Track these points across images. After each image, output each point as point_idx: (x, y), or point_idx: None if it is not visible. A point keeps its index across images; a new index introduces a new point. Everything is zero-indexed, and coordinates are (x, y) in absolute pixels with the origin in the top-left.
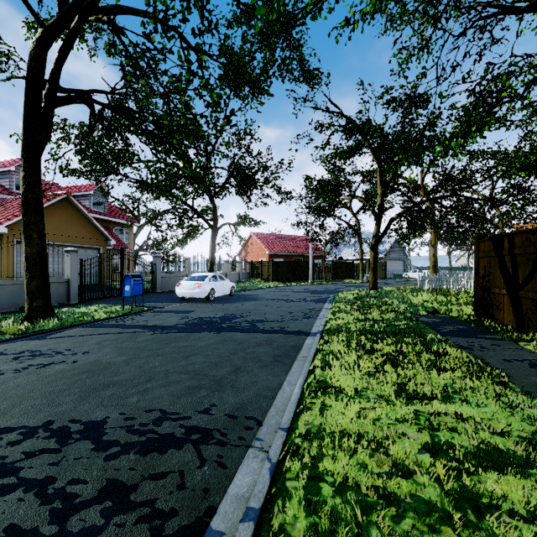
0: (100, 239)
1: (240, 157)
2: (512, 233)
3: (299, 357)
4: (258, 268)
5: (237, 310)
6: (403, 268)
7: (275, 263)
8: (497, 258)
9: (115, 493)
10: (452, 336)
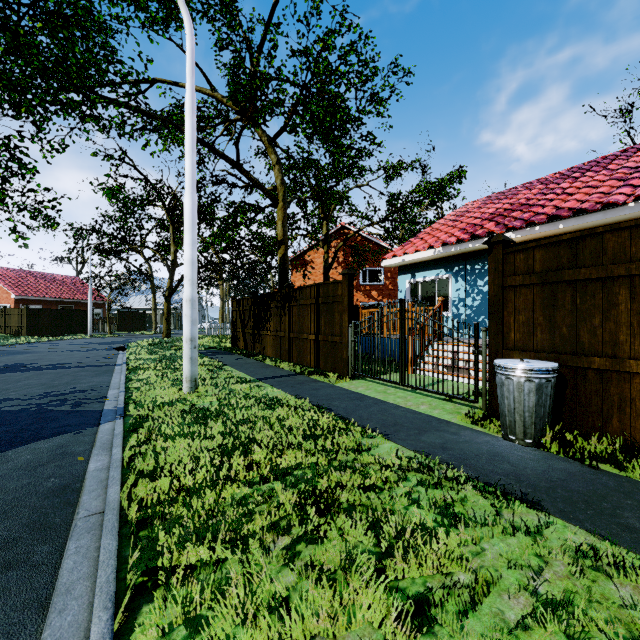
0: None
1: None
2: (243, 298)
3: (116, 372)
4: None
5: (18, 361)
6: (199, 318)
7: (33, 312)
8: (239, 312)
9: (59, 400)
10: (212, 355)
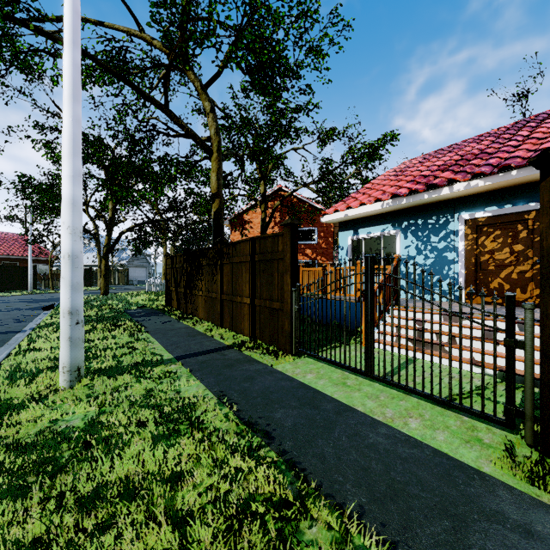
0: None
1: None
2: (176, 255)
3: (7, 344)
4: None
5: None
6: (146, 274)
7: None
8: (173, 269)
9: None
10: (139, 317)
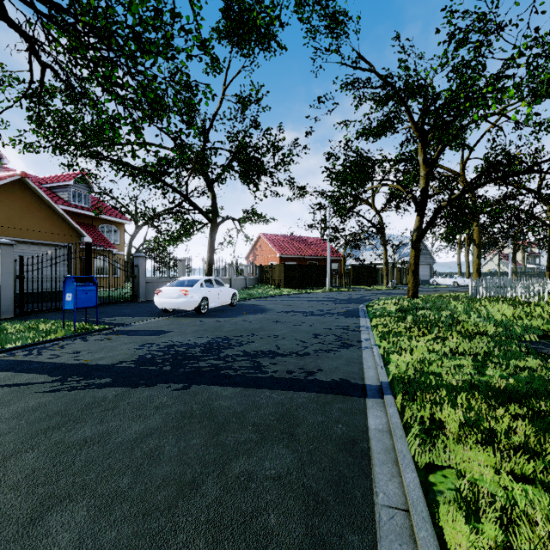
0: (70, 235)
1: (244, 130)
2: None
3: (382, 507)
4: (268, 272)
5: (233, 331)
6: (429, 273)
7: (287, 267)
8: None
9: None
10: None
